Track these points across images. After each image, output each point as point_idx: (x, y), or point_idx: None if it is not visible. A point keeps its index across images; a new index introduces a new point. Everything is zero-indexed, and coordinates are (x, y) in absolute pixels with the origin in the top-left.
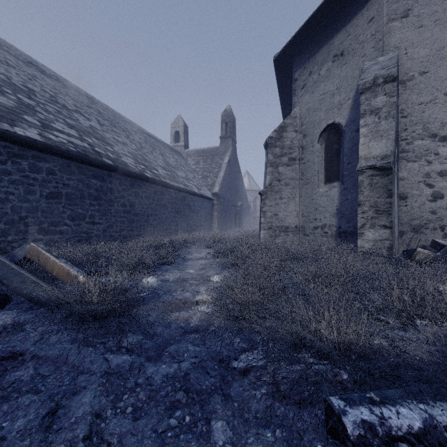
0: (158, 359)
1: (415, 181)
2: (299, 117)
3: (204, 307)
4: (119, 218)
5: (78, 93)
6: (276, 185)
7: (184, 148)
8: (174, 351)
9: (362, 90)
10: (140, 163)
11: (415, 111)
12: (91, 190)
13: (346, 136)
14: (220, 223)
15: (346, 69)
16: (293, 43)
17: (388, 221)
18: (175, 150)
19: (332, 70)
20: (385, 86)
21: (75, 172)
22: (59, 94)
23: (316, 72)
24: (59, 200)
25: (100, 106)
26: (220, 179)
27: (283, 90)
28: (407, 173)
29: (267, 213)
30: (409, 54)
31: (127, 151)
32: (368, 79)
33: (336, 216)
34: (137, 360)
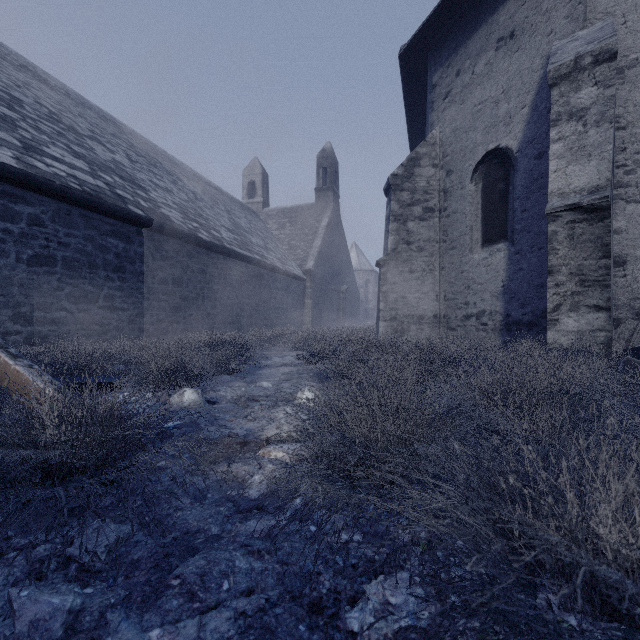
0: (153, 598)
1: (639, 234)
2: (439, 144)
3: (283, 452)
4: (156, 303)
5: (100, 117)
6: (403, 250)
7: (262, 206)
8: (195, 575)
9: (553, 80)
10: (191, 220)
11: None
12: (107, 255)
13: (520, 167)
14: (315, 315)
15: (520, 58)
16: (431, 26)
17: (604, 299)
18: (249, 209)
19: (496, 63)
20: (595, 71)
21: (79, 224)
22: (65, 112)
23: (467, 69)
24: (52, 268)
25: (135, 138)
26: (315, 251)
27: (413, 108)
28: (626, 222)
29: (389, 294)
30: (630, 24)
31: (171, 201)
32: (565, 60)
33: (503, 297)
34: (96, 602)
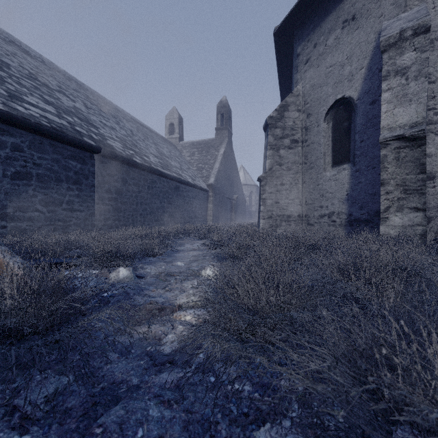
0: None
1: None
2: (302, 95)
3: (190, 316)
4: (104, 206)
5: (66, 77)
6: (277, 170)
7: (178, 140)
8: (115, 424)
9: (384, 47)
10: (128, 148)
11: None
12: (69, 172)
13: (359, 110)
14: (215, 215)
15: (359, 34)
16: (296, 12)
17: (421, 202)
18: (170, 142)
19: (342, 37)
20: (414, 40)
21: (48, 150)
22: (41, 74)
23: (321, 43)
24: (28, 181)
25: (90, 93)
26: (215, 171)
27: (283, 71)
28: (435, 148)
29: (267, 200)
30: (437, 8)
31: (115, 136)
32: (392, 33)
33: (347, 202)
34: None
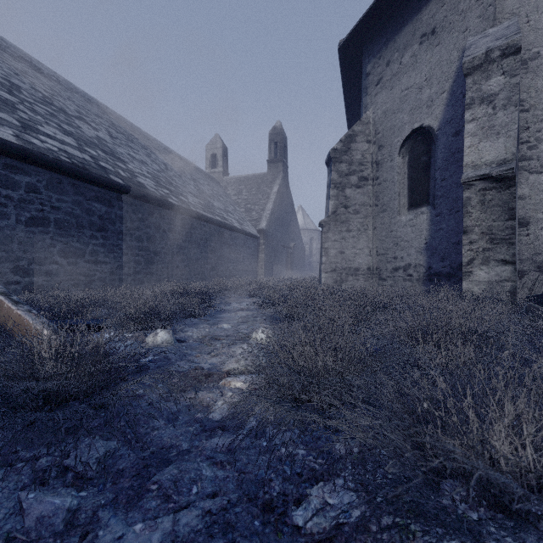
0: (136, 500)
1: (540, 200)
2: (372, 123)
3: (241, 382)
4: (133, 257)
5: (86, 100)
6: (342, 213)
7: (222, 175)
8: (170, 482)
9: (468, 70)
10: (162, 187)
11: (541, 102)
12: (92, 217)
13: (440, 143)
14: (268, 267)
15: (440, 51)
16: (365, 23)
17: (510, 254)
18: (212, 177)
19: (419, 55)
20: (503, 62)
21: (69, 191)
22: (56, 96)
23: (396, 60)
24: (46, 228)
25: (115, 118)
26: (268, 213)
27: (350, 92)
28: (529, 189)
29: (330, 250)
30: (532, 23)
31: (146, 171)
32: (477, 53)
33: (426, 252)
34: (90, 503)
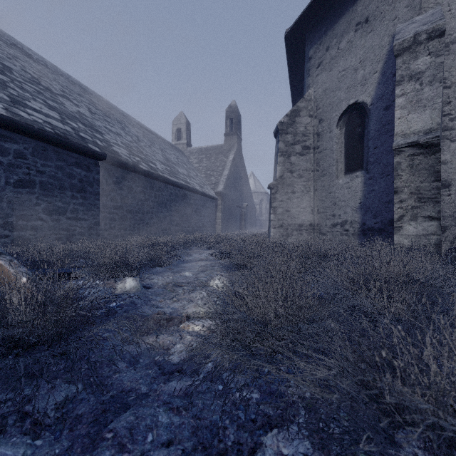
0: (91, 449)
1: None
2: (314, 100)
3: (199, 326)
4: (109, 215)
5: (69, 81)
6: (288, 177)
7: (186, 146)
8: (125, 429)
9: (398, 51)
10: (134, 155)
11: None
12: (73, 180)
13: (372, 116)
14: (224, 224)
15: (372, 37)
16: (308, 14)
17: (435, 211)
18: (177, 148)
19: (355, 40)
20: (429, 44)
21: (52, 157)
22: (44, 78)
23: (334, 46)
24: (32, 189)
25: (95, 97)
26: (224, 178)
27: (294, 75)
28: (451, 155)
29: (277, 209)
30: (453, 11)
31: (120, 142)
32: (406, 37)
33: (360, 210)
34: (44, 453)
